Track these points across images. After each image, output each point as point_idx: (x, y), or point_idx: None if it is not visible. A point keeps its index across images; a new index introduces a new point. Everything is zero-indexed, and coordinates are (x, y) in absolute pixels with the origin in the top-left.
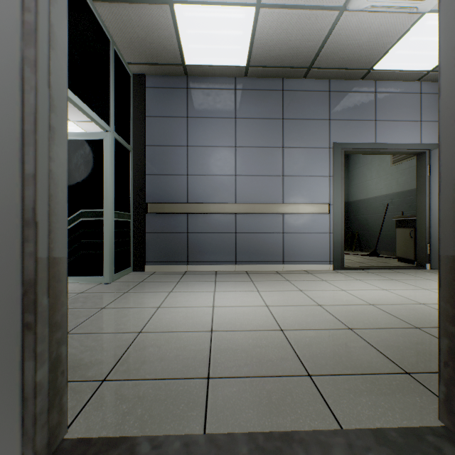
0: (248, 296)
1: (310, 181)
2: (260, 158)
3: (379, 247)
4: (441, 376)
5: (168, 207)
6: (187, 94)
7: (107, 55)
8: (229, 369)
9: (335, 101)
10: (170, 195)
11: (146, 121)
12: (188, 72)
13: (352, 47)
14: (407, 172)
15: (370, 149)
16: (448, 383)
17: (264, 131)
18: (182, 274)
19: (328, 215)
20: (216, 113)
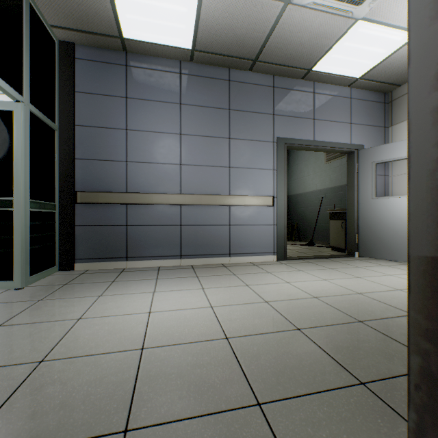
0: (191, 296)
1: (255, 174)
2: (206, 148)
3: (315, 237)
4: (411, 400)
5: (103, 197)
6: (126, 72)
7: (19, 7)
8: (157, 409)
9: (278, 97)
10: (106, 183)
11: (75, 97)
12: (127, 47)
13: (295, 44)
14: (338, 169)
15: (309, 146)
16: (420, 410)
17: (210, 120)
18: (119, 272)
19: (272, 207)
20: (159, 96)
